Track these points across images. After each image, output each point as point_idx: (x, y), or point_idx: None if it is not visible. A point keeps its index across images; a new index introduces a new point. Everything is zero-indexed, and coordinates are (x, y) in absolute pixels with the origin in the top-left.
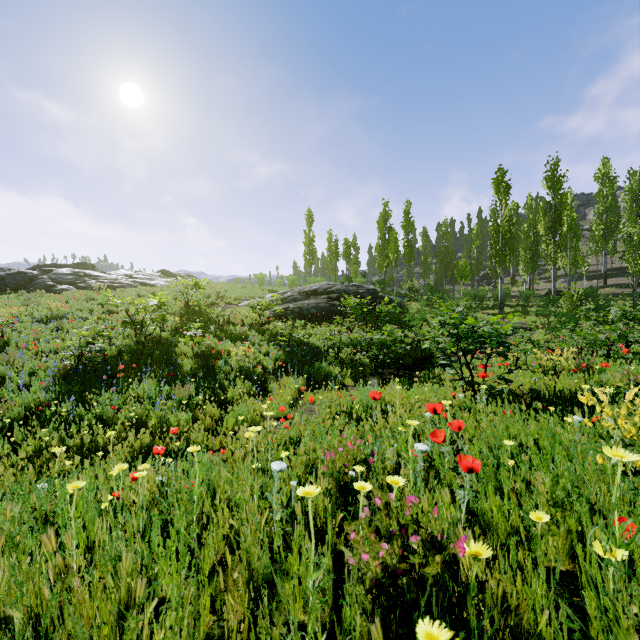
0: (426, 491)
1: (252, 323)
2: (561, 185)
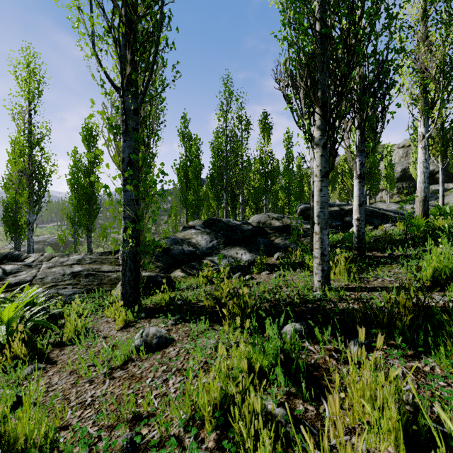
0: None
1: None
2: None
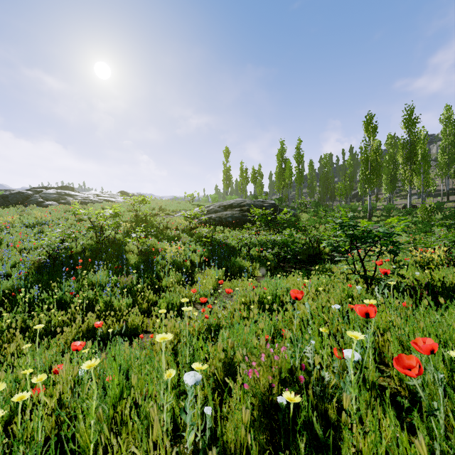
0: (368, 415)
1: (184, 228)
2: (415, 125)
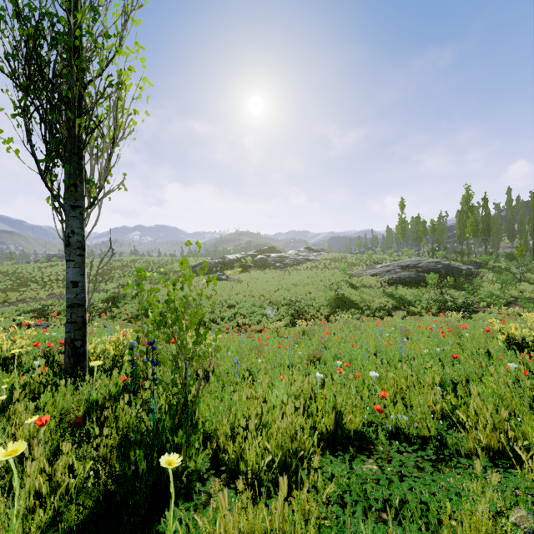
0: None
1: (374, 285)
2: None
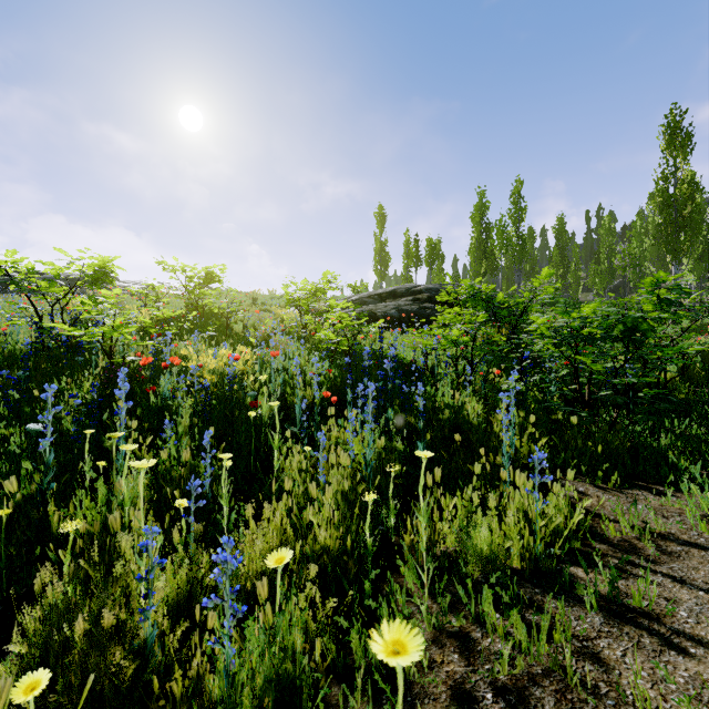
0: None
1: None
2: None
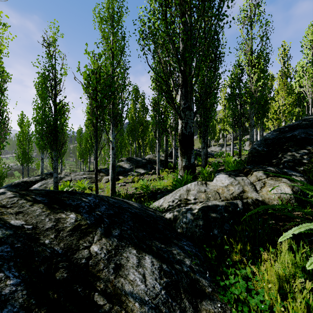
0: None
1: None
2: None
